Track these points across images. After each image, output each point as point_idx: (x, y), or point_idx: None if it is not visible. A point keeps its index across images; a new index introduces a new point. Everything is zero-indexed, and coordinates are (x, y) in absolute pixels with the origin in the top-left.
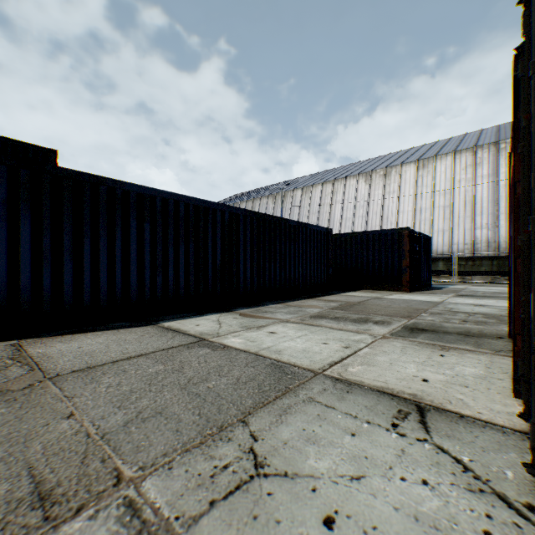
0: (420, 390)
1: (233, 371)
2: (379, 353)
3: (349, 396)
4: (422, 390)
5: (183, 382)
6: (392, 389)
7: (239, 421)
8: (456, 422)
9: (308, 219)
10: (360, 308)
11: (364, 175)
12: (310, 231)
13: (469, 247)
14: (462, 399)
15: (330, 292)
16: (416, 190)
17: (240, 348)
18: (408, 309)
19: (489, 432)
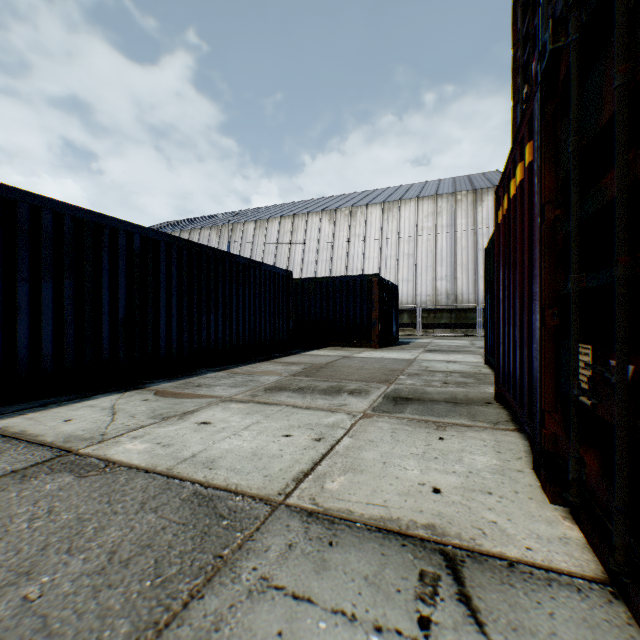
0: (438, 514)
1: (108, 530)
2: (364, 444)
3: (335, 555)
4: (440, 513)
5: None
6: (398, 521)
7: None
8: (511, 582)
9: (262, 260)
10: (329, 371)
11: (328, 213)
12: (265, 272)
13: (432, 299)
14: (496, 520)
15: (291, 351)
16: (382, 235)
17: (139, 463)
18: (384, 371)
19: (562, 596)
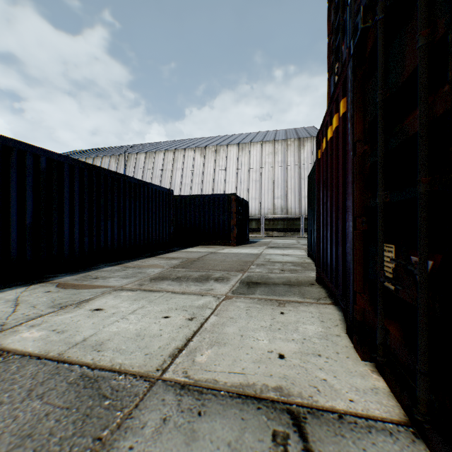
0: (284, 377)
1: None
2: (226, 321)
3: (203, 424)
4: (285, 376)
5: None
6: (254, 386)
7: None
8: (342, 433)
9: (151, 182)
10: (200, 264)
11: (199, 149)
12: (152, 190)
13: (271, 211)
14: (326, 378)
15: (172, 248)
16: (238, 166)
17: (33, 350)
18: (239, 262)
19: (380, 441)
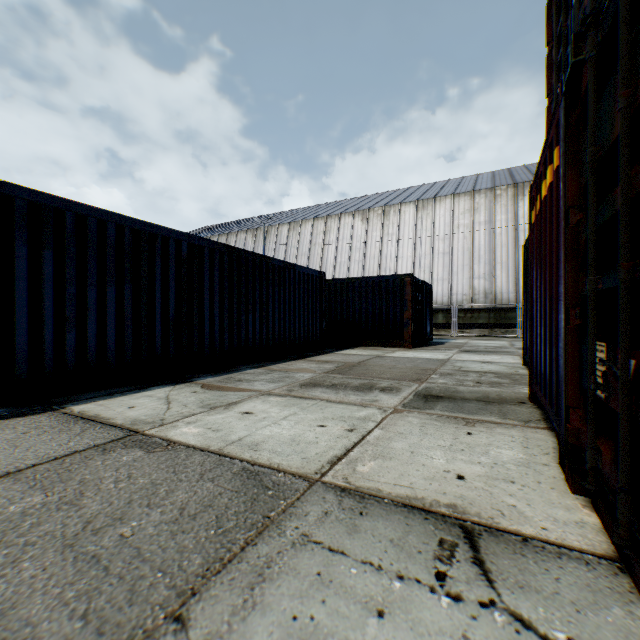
0: (460, 496)
1: (176, 492)
2: (394, 436)
3: (365, 522)
4: (462, 496)
5: (73, 529)
6: (423, 500)
7: (169, 619)
8: (523, 553)
9: (296, 261)
10: (361, 370)
11: (360, 213)
12: (299, 274)
13: (468, 298)
14: (515, 505)
15: (324, 350)
16: (416, 233)
17: (194, 444)
18: (416, 370)
19: (570, 566)
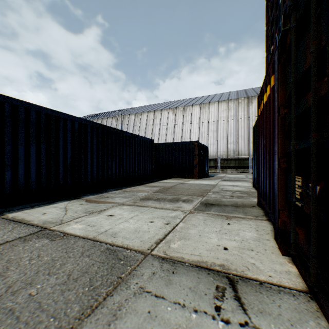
0: (226, 259)
1: (66, 265)
2: (190, 226)
3: (175, 278)
4: (227, 259)
5: None
6: (206, 262)
7: None
8: (260, 291)
9: (138, 134)
10: (173, 190)
11: (172, 110)
12: (140, 140)
13: (225, 153)
14: (254, 263)
15: (153, 180)
16: (200, 120)
17: (79, 234)
18: (200, 190)
19: (285, 298)
